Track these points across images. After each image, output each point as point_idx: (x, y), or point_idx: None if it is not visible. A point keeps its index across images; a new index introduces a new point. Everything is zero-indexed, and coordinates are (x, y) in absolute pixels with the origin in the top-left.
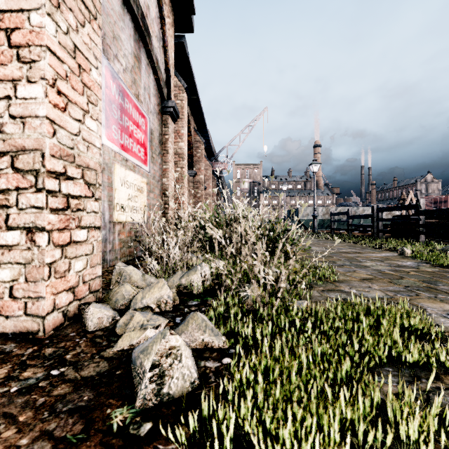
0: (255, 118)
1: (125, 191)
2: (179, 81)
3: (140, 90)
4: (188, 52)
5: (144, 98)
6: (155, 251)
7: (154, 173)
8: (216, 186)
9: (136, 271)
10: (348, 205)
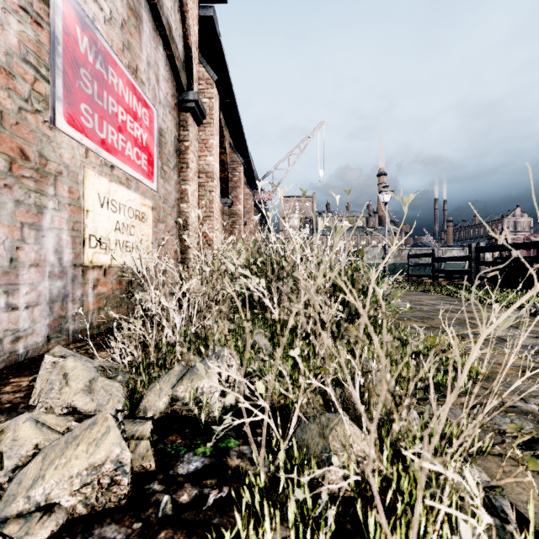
0: (308, 136)
1: (109, 217)
2: (207, 72)
3: (140, 63)
4: (219, 32)
5: (148, 79)
6: (125, 325)
7: (166, 194)
8: (259, 221)
9: (79, 370)
10: (425, 246)
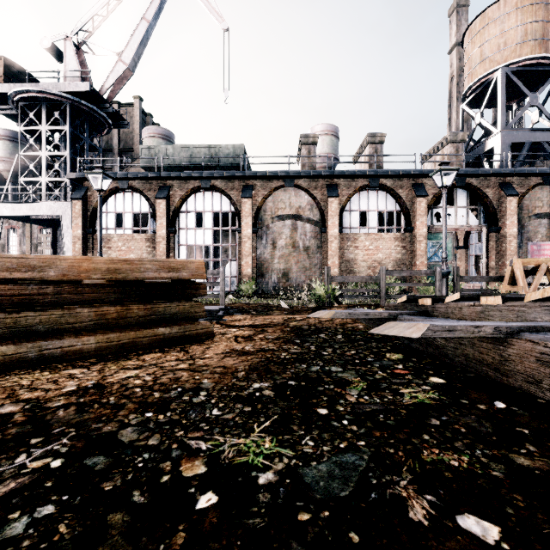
0: None
1: None
2: None
3: None
4: None
5: None
6: None
7: None
8: None
9: None
10: None
